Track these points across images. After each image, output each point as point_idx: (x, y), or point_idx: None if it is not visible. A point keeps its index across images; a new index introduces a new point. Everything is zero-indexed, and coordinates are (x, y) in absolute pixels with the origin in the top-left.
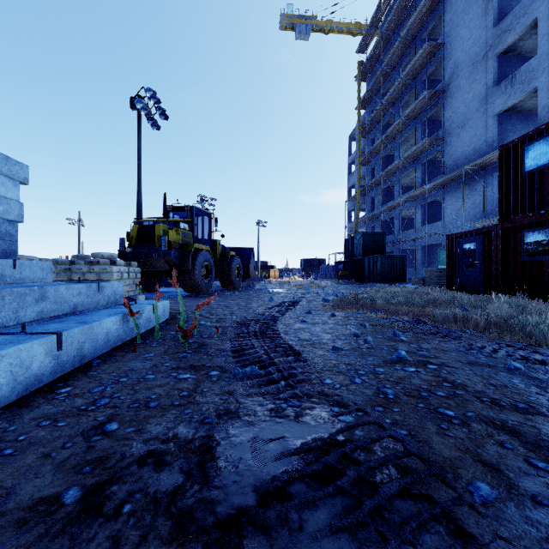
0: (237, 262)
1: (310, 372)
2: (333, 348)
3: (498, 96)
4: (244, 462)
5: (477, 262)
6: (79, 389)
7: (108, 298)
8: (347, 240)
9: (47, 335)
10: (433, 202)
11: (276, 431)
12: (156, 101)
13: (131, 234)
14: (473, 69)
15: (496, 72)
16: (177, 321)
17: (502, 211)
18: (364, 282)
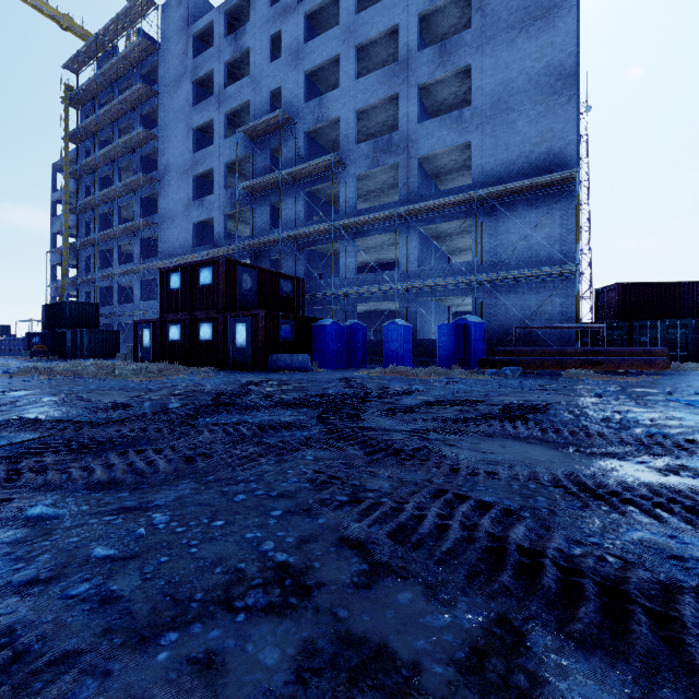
0: None
1: None
2: (8, 384)
3: (195, 210)
4: None
5: (150, 342)
6: None
7: None
8: (48, 307)
9: None
10: (154, 280)
11: None
12: None
13: None
14: (180, 176)
15: (194, 189)
16: None
17: (161, 310)
18: (70, 359)
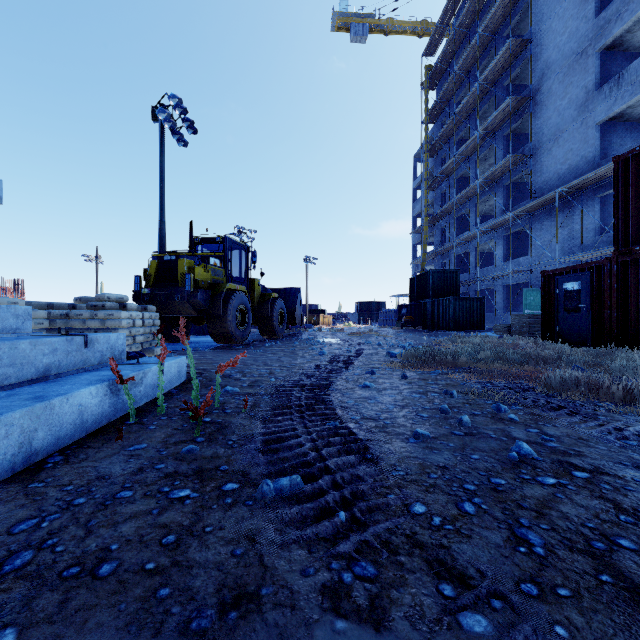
0: (280, 306)
1: (387, 486)
2: (415, 436)
3: (601, 101)
4: None
5: (583, 306)
6: None
7: (101, 356)
8: (413, 279)
9: None
10: (517, 233)
11: None
12: (182, 111)
13: (149, 271)
14: (568, 69)
15: (598, 72)
16: None
17: (617, 240)
18: (433, 330)
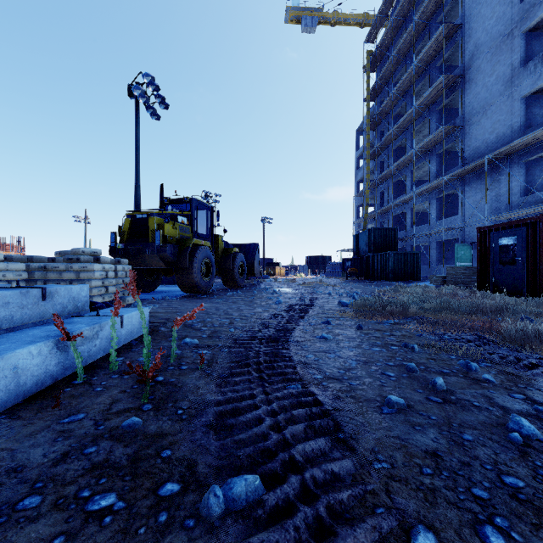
0: (240, 259)
1: (371, 490)
2: (388, 404)
3: (526, 77)
4: None
5: (518, 259)
6: None
7: (62, 308)
8: (356, 236)
9: None
10: (449, 196)
11: None
12: (155, 88)
13: (123, 228)
14: (495, 49)
15: (523, 51)
16: (157, 335)
17: None
18: (374, 280)
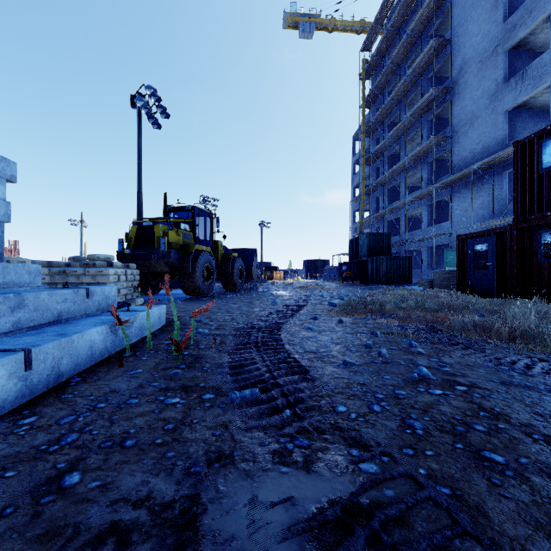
0: (239, 264)
1: (320, 396)
2: (344, 363)
3: (508, 92)
4: (237, 545)
5: (489, 264)
6: (46, 418)
7: (99, 304)
8: (352, 241)
9: (12, 353)
10: (440, 202)
11: (281, 487)
12: (157, 99)
13: (130, 235)
14: (481, 65)
15: (506, 68)
16: (173, 328)
17: (517, 210)
18: (369, 284)
